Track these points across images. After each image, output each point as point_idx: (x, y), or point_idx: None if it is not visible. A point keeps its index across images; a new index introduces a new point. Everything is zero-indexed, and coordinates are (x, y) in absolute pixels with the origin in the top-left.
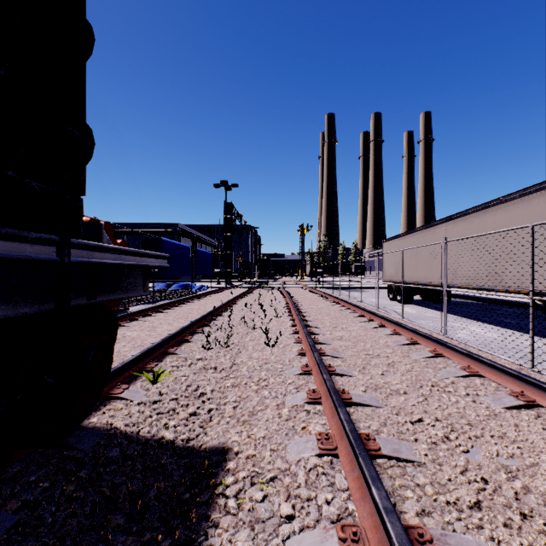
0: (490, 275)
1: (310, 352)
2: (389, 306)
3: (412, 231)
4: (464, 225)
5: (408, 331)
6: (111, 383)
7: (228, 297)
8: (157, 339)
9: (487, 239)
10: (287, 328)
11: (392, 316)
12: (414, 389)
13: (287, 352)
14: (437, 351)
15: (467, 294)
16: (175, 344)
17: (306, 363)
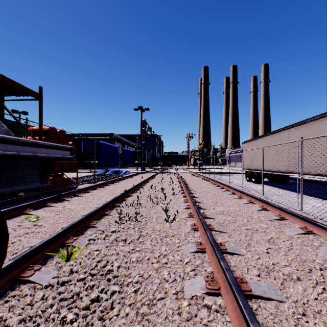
0: (326, 165)
1: (201, 228)
2: (247, 185)
3: (263, 136)
4: (304, 130)
5: (274, 208)
6: (25, 263)
7: (142, 179)
8: (86, 212)
9: (323, 139)
10: (181, 203)
11: (253, 193)
12: (305, 274)
13: (183, 226)
14: (306, 228)
15: (299, 177)
16: (97, 217)
17: (200, 241)
